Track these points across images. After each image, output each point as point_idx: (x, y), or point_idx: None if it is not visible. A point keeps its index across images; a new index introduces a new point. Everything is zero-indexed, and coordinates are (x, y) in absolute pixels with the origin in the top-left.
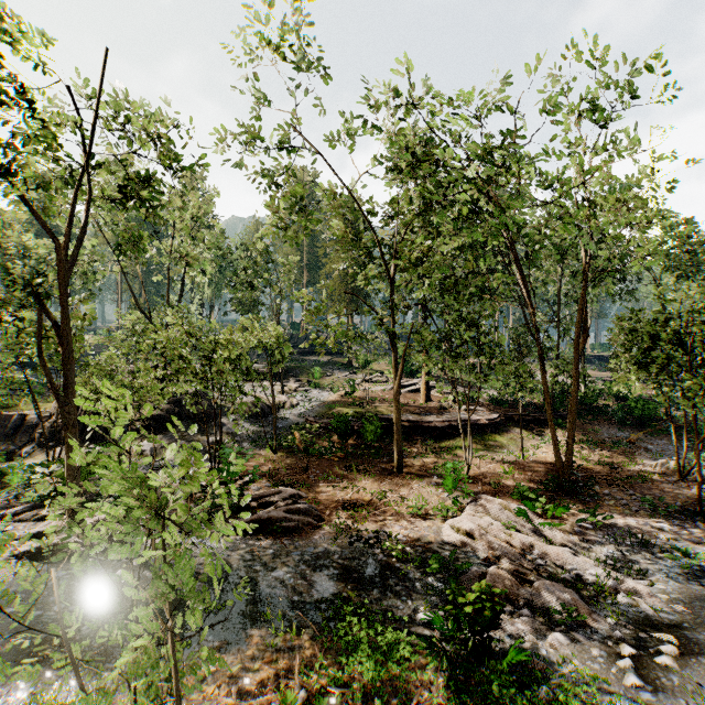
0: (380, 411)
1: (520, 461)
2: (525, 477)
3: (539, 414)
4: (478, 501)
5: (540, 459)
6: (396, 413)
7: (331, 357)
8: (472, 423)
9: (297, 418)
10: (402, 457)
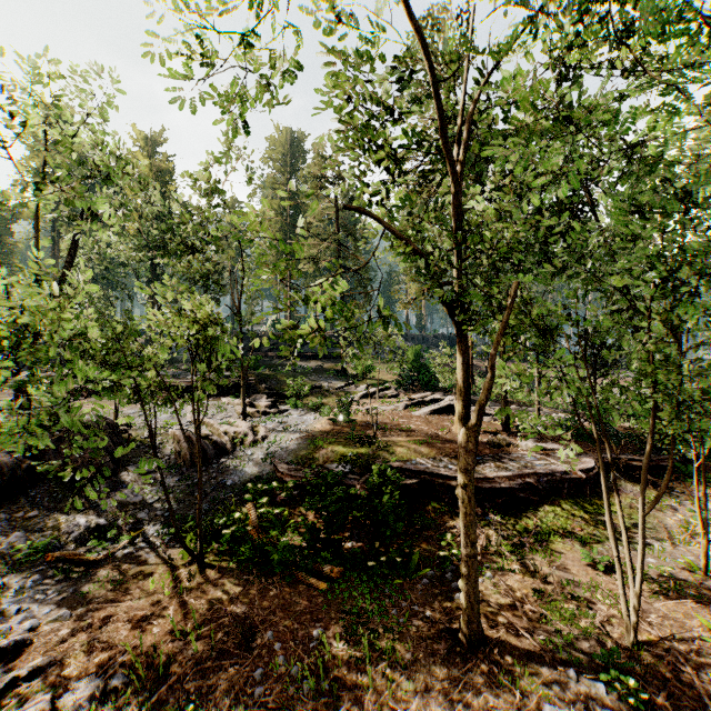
0: (397, 453)
1: (702, 580)
2: None
3: (656, 457)
4: None
5: None
6: (463, 503)
7: (320, 362)
8: (558, 478)
9: (262, 463)
10: (478, 606)
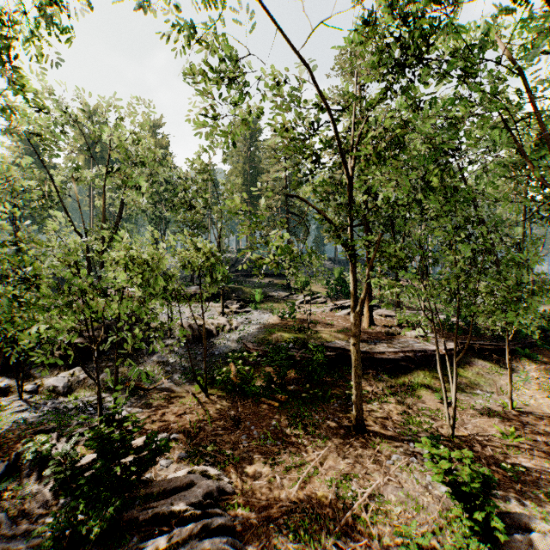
0: (323, 337)
1: (509, 411)
2: (540, 448)
3: (502, 343)
4: (521, 532)
5: (533, 410)
6: (354, 354)
7: (271, 279)
8: (429, 354)
9: (236, 342)
10: (362, 411)
